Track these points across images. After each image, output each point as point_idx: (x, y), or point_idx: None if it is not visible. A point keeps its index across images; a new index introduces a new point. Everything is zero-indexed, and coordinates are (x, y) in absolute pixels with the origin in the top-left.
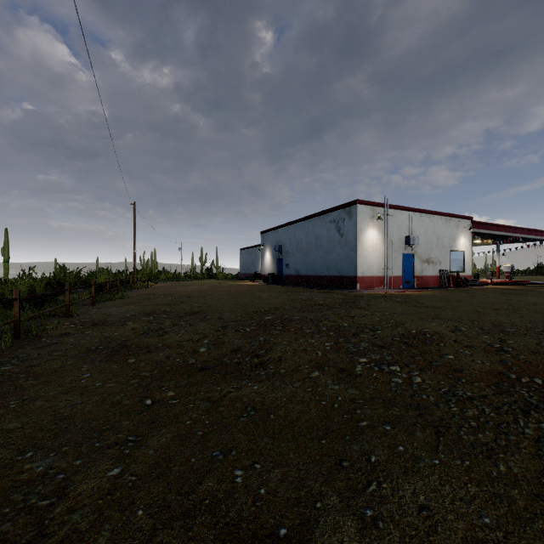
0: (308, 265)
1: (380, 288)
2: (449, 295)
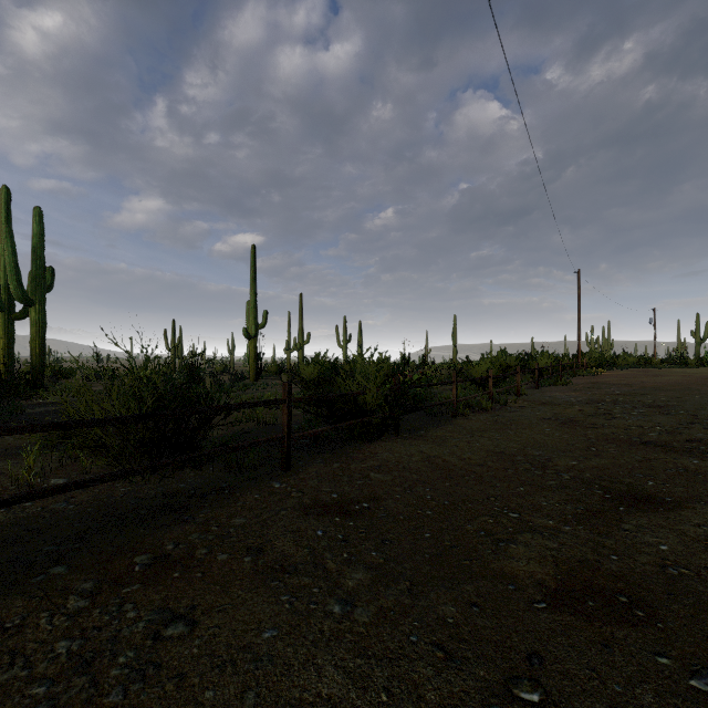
0: None
1: None
2: None
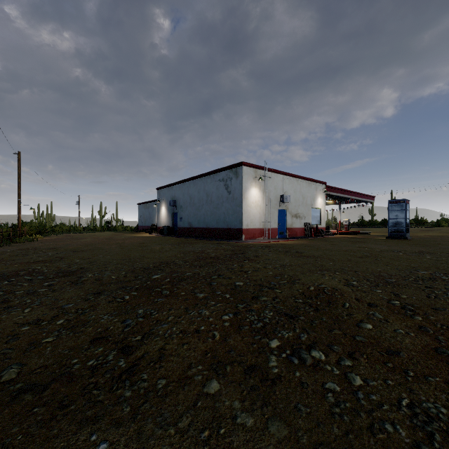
0: (200, 219)
1: (261, 238)
2: (316, 244)
